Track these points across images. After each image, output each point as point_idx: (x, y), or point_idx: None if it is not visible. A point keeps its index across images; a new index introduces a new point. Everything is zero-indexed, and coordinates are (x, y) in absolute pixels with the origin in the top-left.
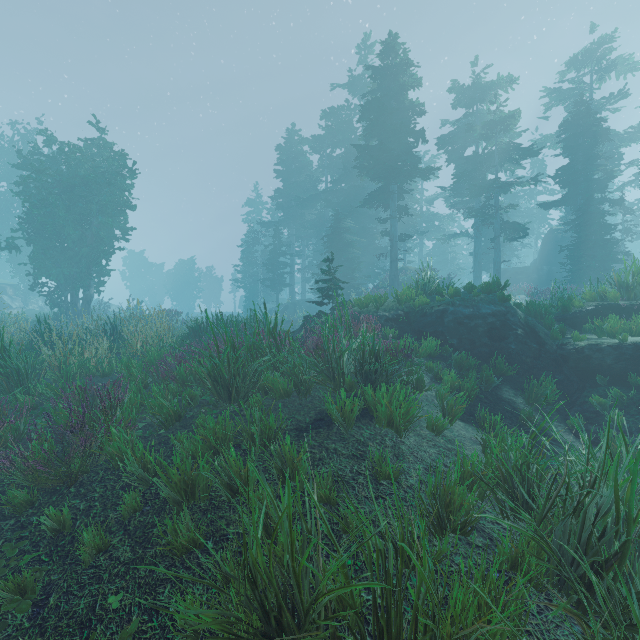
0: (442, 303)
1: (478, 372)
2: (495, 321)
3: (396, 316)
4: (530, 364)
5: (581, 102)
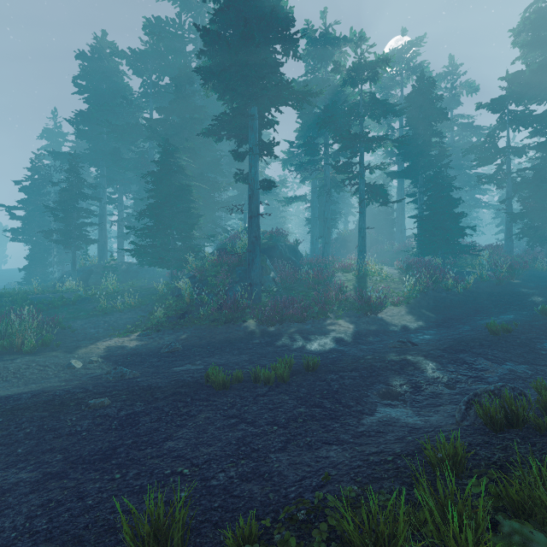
0: None
1: None
2: None
3: None
4: None
5: (423, 78)
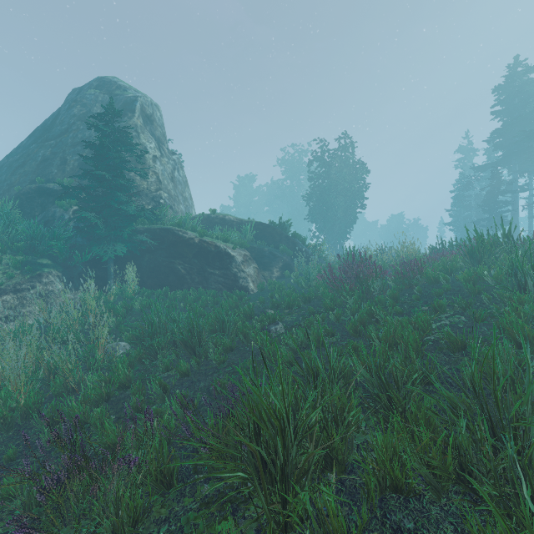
0: None
1: None
2: None
3: None
4: None
5: None
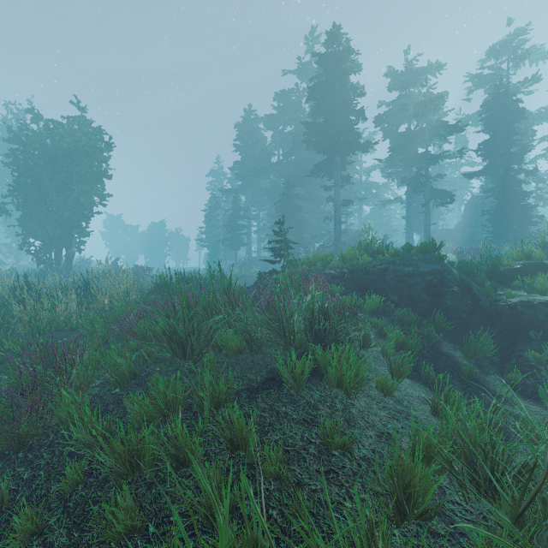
0: (383, 262)
1: (418, 327)
2: (433, 279)
3: (341, 274)
4: (466, 319)
5: (500, 85)
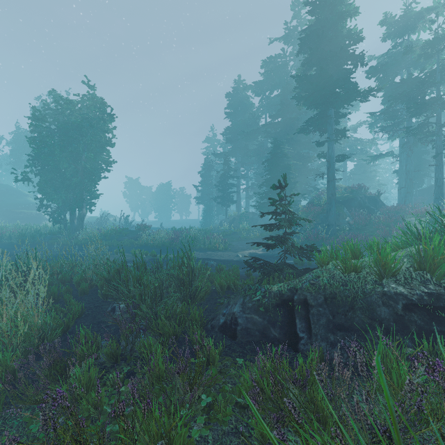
0: None
1: None
2: None
3: (429, 299)
4: None
5: None
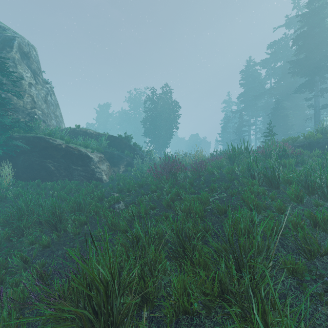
0: None
1: None
2: None
3: (303, 144)
4: None
5: None
